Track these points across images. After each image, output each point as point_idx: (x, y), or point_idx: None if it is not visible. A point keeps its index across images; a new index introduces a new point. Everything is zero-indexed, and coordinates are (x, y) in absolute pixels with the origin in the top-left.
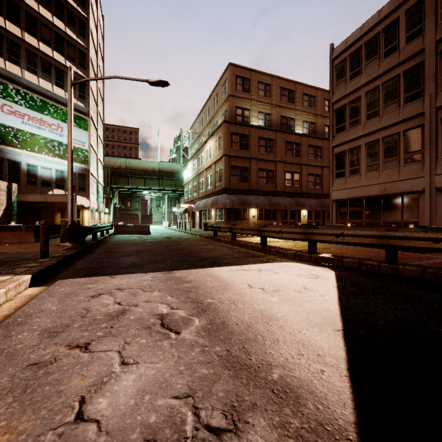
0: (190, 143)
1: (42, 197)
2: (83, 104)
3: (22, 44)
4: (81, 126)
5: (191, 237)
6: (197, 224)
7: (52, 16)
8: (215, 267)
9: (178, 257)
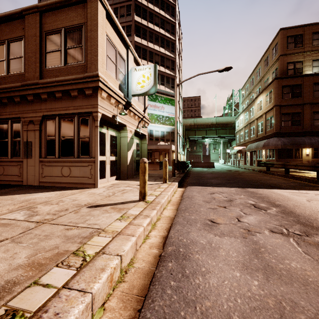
0: (242, 100)
1: (156, 146)
2: (173, 91)
3: None
4: (172, 104)
5: (246, 171)
6: (248, 162)
7: (159, 48)
8: (276, 189)
9: (244, 182)
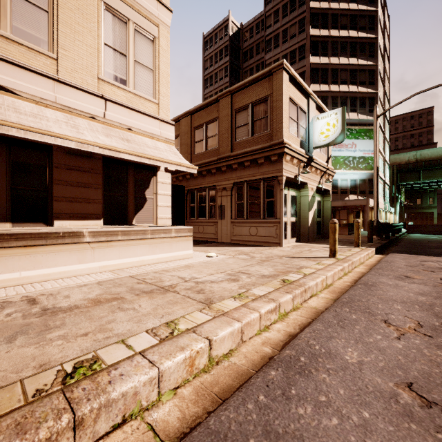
0: None
1: (343, 202)
2: (372, 117)
3: (329, 95)
4: (371, 137)
5: None
6: None
7: (348, 59)
8: None
9: None
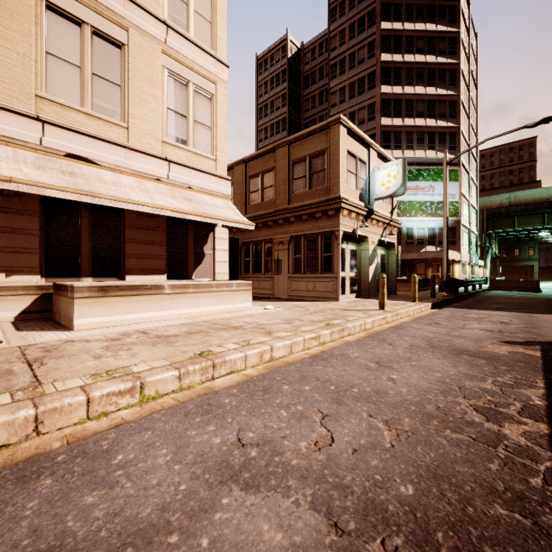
0: None
1: (418, 255)
2: (453, 155)
3: (403, 130)
4: (451, 179)
5: None
6: None
7: (425, 88)
8: None
9: (551, 309)
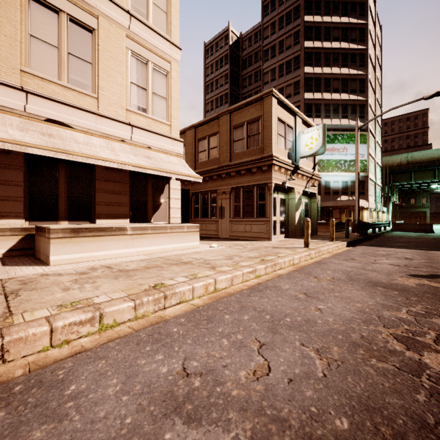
0: None
1: (334, 203)
2: (363, 122)
3: (322, 102)
4: (361, 142)
5: None
6: None
7: (340, 69)
8: None
9: None
